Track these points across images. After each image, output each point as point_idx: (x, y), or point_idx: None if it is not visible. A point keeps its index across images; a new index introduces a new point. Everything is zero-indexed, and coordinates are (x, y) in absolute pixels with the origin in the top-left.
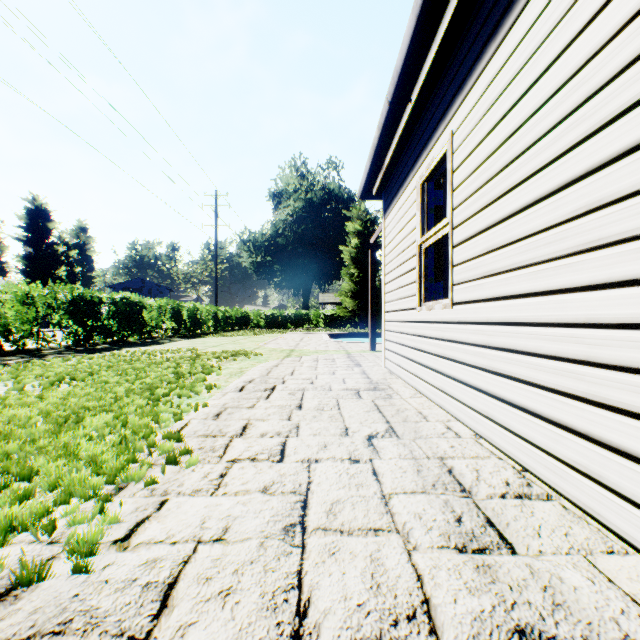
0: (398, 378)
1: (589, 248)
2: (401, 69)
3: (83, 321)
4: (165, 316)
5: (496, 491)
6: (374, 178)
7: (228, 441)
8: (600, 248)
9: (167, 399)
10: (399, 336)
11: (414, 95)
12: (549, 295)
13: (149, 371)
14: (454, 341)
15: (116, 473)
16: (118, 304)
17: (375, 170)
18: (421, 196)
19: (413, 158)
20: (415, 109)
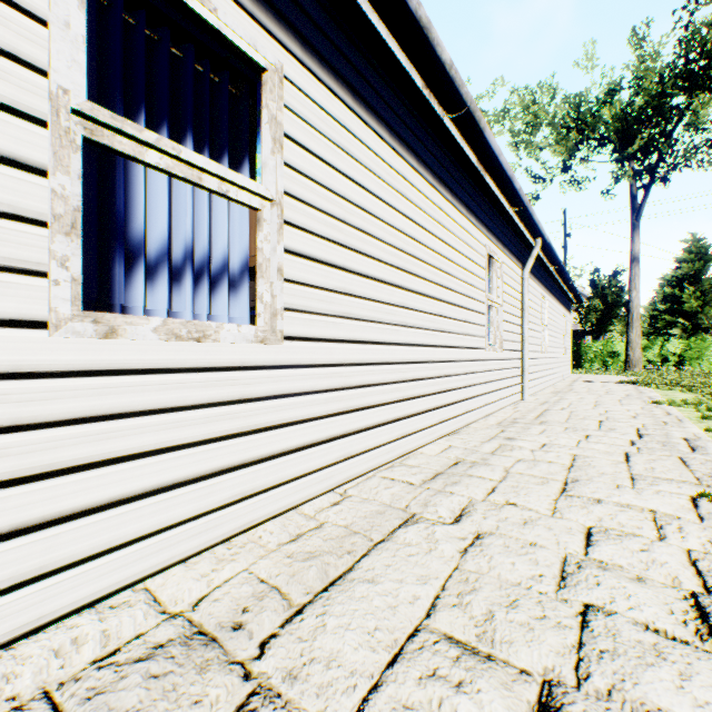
0: None
1: (403, 325)
2: None
3: None
4: None
5: (422, 469)
6: None
7: (710, 584)
8: (406, 327)
9: None
10: None
11: None
12: (390, 345)
13: None
14: (287, 395)
15: None
16: None
17: None
18: None
19: None
20: None
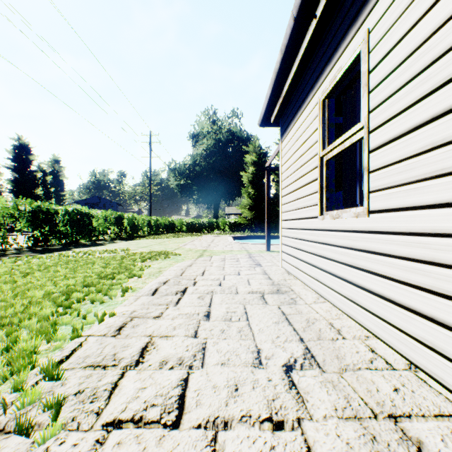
0: (296, 279)
1: None
2: None
3: (41, 227)
4: (110, 223)
5: None
6: (273, 105)
7: (118, 377)
8: None
9: (78, 306)
10: (297, 242)
11: (319, 9)
12: None
13: (79, 271)
14: (371, 252)
15: None
16: (71, 214)
17: (275, 97)
18: (323, 111)
19: (313, 78)
20: (319, 26)
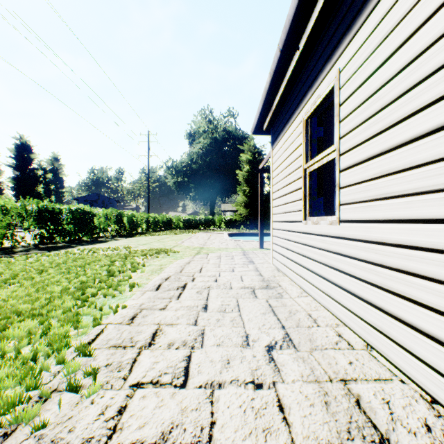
0: (284, 275)
1: None
2: (293, 17)
3: (47, 226)
4: (110, 221)
5: (419, 441)
6: (265, 117)
7: (136, 354)
8: None
9: (93, 299)
10: (285, 242)
11: (302, 43)
12: None
13: (88, 268)
14: (341, 254)
15: (8, 409)
16: (74, 213)
17: (266, 110)
18: (306, 129)
19: (298, 98)
20: (302, 56)
